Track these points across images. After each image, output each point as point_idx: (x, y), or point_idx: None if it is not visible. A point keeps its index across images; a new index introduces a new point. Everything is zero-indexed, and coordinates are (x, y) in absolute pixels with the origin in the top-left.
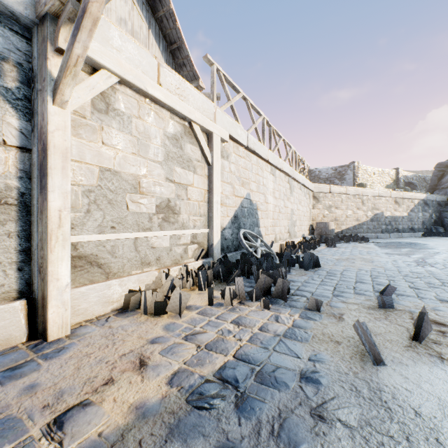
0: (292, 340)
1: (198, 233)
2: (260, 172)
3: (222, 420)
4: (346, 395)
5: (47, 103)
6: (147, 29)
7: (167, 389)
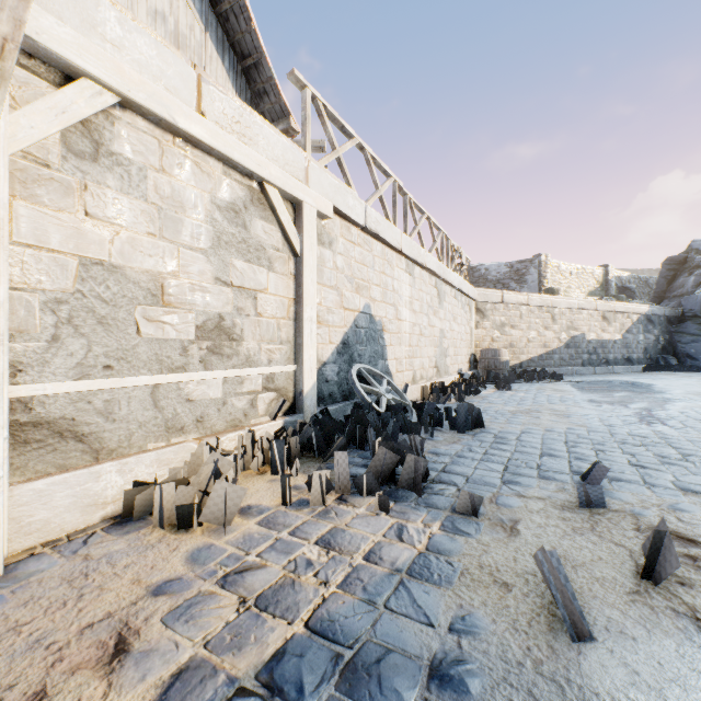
0: (422, 582)
1: (277, 372)
2: (388, 269)
3: None
4: None
5: None
6: (202, 31)
7: None
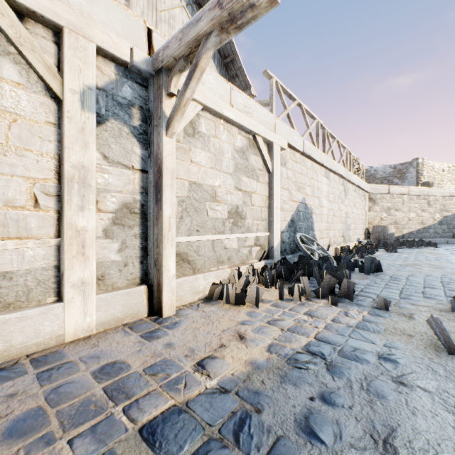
0: (365, 331)
1: (260, 236)
2: (315, 176)
3: (319, 376)
4: (423, 372)
5: (162, 136)
6: None
7: (268, 354)
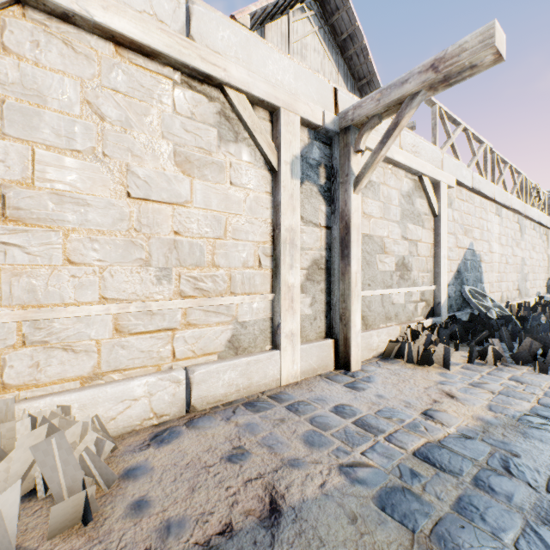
0: None
1: (425, 290)
2: (484, 215)
3: None
4: None
5: (350, 193)
6: (336, 72)
7: (493, 413)
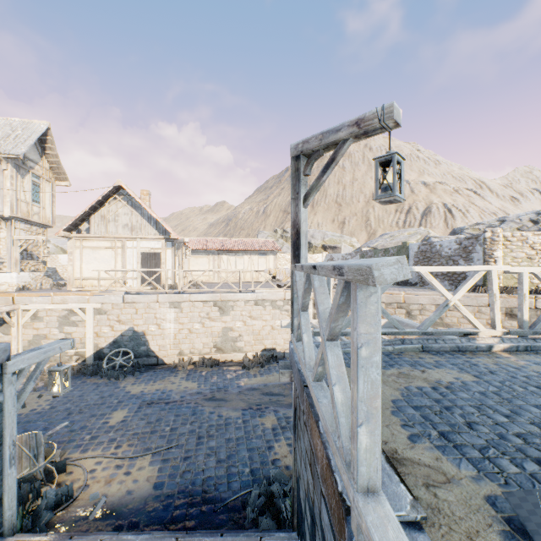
0: None
1: (80, 351)
2: (151, 311)
3: None
4: None
5: (12, 327)
6: (142, 219)
7: None
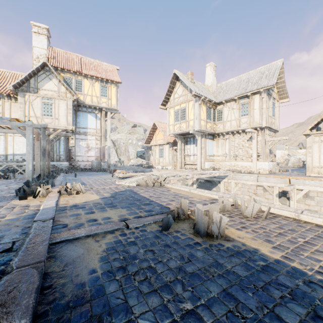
0: None
1: None
2: None
3: None
4: None
5: (289, 201)
6: None
7: None
